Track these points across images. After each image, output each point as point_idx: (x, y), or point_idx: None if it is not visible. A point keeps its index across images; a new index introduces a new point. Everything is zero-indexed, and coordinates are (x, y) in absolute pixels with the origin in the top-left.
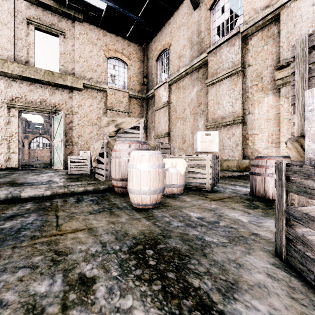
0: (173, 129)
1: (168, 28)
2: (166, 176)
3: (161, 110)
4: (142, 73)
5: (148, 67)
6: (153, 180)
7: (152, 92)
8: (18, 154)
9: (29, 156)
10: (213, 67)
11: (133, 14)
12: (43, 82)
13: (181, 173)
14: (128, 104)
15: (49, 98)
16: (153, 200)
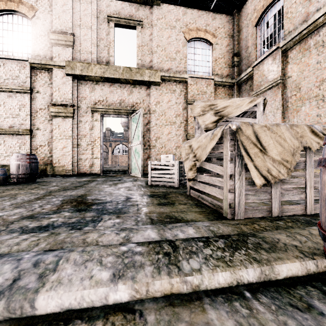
0: (293, 118)
1: None
2: None
3: (266, 93)
4: (232, 51)
5: (241, 40)
6: None
7: (249, 72)
8: (100, 160)
9: (113, 162)
10: None
11: None
12: (121, 81)
13: None
14: (213, 94)
15: (127, 98)
16: None
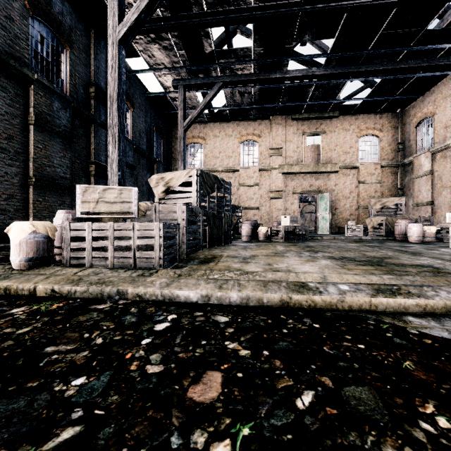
0: (438, 197)
1: (431, 96)
2: (424, 233)
3: (422, 178)
4: (397, 139)
5: (404, 132)
6: (418, 233)
7: (410, 160)
8: None
9: None
10: None
11: (388, 97)
12: (311, 173)
13: (433, 232)
14: (380, 175)
15: (314, 183)
16: (418, 239)
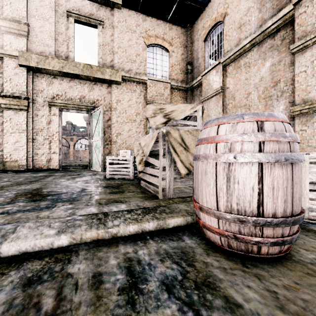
0: None
1: None
2: None
3: (212, 99)
4: (186, 59)
5: (193, 51)
6: None
7: (199, 80)
8: (59, 155)
9: (74, 157)
10: (306, 22)
11: None
12: (82, 78)
13: None
14: (169, 97)
15: (88, 94)
16: None
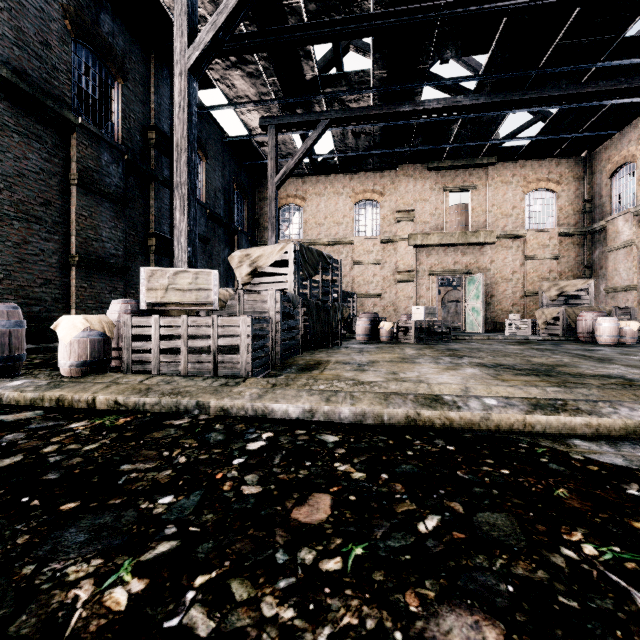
0: None
1: (633, 132)
2: (621, 332)
3: (620, 251)
4: (582, 195)
5: (594, 185)
6: (612, 331)
7: (602, 225)
8: None
9: None
10: None
11: (569, 134)
12: (456, 245)
13: (634, 330)
14: (557, 247)
15: (461, 259)
16: (611, 340)
